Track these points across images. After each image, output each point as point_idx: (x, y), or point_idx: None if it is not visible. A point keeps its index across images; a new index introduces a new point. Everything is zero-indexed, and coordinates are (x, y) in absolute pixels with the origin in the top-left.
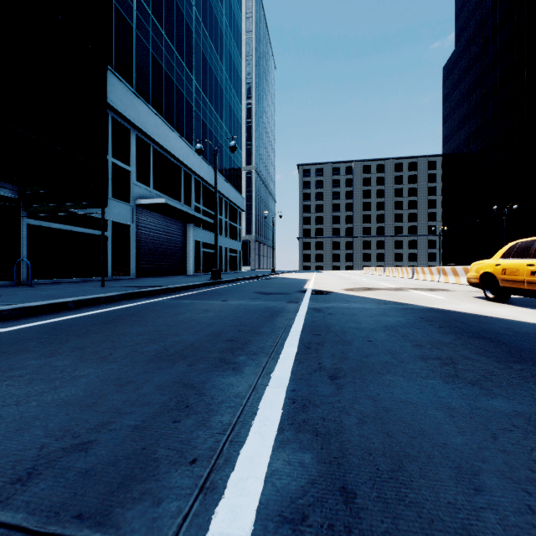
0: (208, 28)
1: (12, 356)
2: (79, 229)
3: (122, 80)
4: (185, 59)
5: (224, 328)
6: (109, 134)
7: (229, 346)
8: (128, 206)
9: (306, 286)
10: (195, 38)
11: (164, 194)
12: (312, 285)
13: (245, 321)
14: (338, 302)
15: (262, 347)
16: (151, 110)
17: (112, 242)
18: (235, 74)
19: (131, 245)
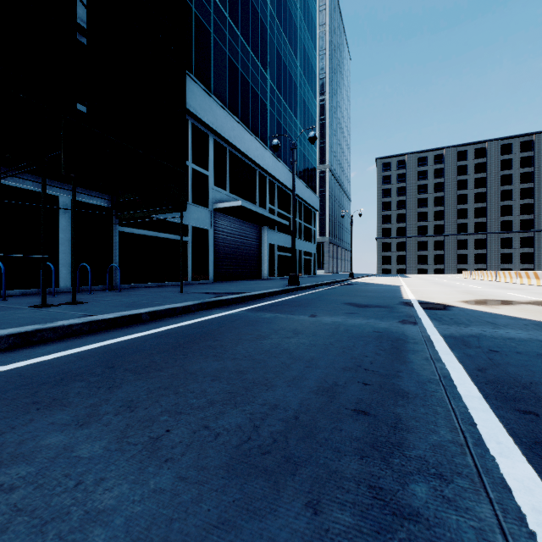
0: (282, 23)
1: (38, 415)
2: (163, 235)
3: (201, 86)
4: (260, 59)
5: (336, 375)
6: (189, 140)
7: (368, 432)
8: (206, 211)
9: (404, 295)
10: (270, 36)
11: (240, 197)
12: (411, 294)
13: (361, 358)
14: (481, 326)
15: (439, 446)
16: (227, 113)
17: (192, 247)
18: (309, 69)
19: (209, 250)
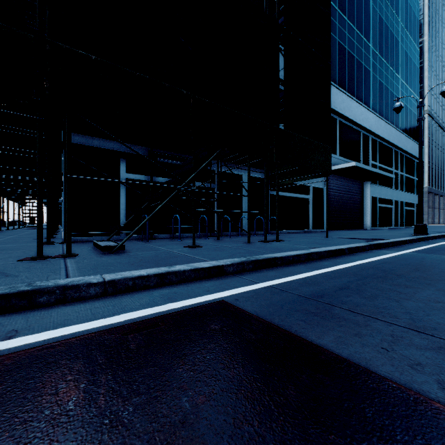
0: None
1: (415, 290)
2: (294, 195)
3: None
4: (363, 32)
5: None
6: None
7: None
8: None
9: None
10: (372, 7)
11: (346, 159)
12: None
13: None
14: None
15: None
16: (338, 89)
17: (312, 203)
18: (411, 19)
19: (323, 204)
